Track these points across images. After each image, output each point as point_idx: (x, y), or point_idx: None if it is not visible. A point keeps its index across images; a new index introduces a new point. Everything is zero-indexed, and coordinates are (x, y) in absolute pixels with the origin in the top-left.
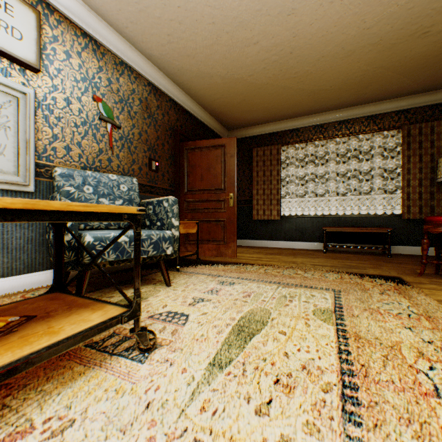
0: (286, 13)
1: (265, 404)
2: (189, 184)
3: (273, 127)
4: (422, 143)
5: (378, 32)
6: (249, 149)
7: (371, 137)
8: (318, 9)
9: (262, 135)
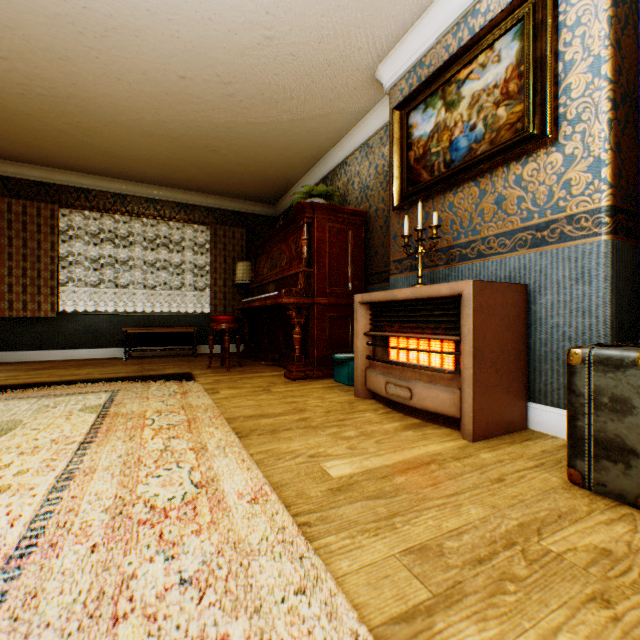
0: (59, 56)
1: (7, 466)
2: None
3: (45, 174)
4: (227, 246)
5: (176, 130)
6: None
7: (183, 227)
8: (104, 76)
9: (22, 179)
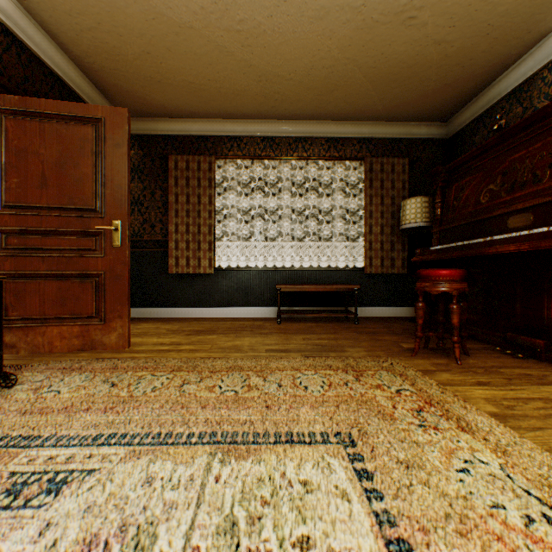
0: None
1: None
2: (9, 192)
3: (203, 127)
4: (384, 183)
5: None
6: (163, 155)
7: (332, 166)
8: None
9: (185, 136)
